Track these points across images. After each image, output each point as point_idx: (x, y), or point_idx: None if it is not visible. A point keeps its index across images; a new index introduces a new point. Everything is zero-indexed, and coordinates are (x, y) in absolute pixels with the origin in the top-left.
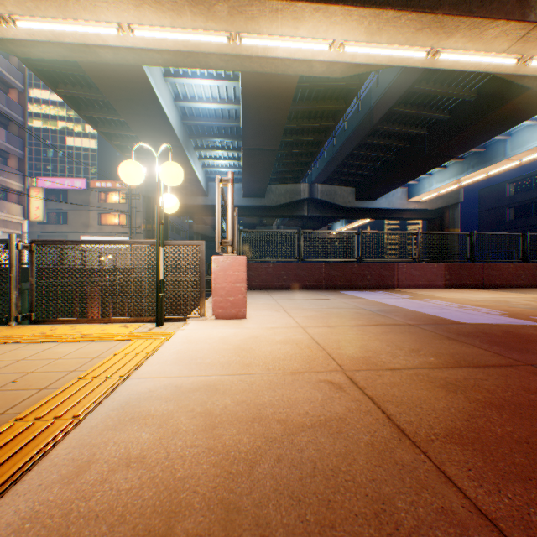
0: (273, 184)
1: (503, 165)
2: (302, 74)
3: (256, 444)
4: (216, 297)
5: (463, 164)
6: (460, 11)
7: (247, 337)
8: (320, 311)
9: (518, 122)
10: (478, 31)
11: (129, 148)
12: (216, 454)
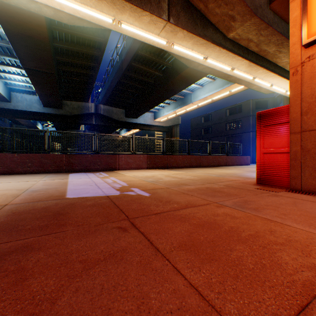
0: (69, 100)
1: (191, 106)
2: (35, 11)
3: None
4: None
5: (176, 104)
6: None
7: None
8: None
9: (190, 84)
10: (138, 15)
11: None
12: None
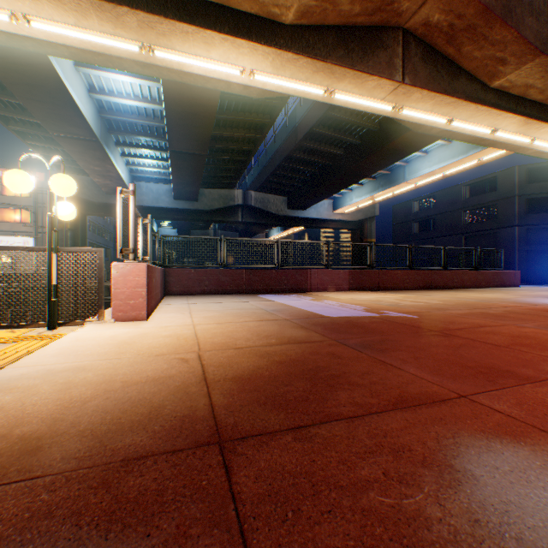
0: (207, 188)
1: (403, 187)
2: (222, 90)
3: (96, 393)
4: (116, 301)
5: (375, 183)
6: (345, 63)
7: (136, 334)
8: (222, 312)
9: (408, 153)
10: (361, 81)
11: (33, 136)
12: (63, 400)
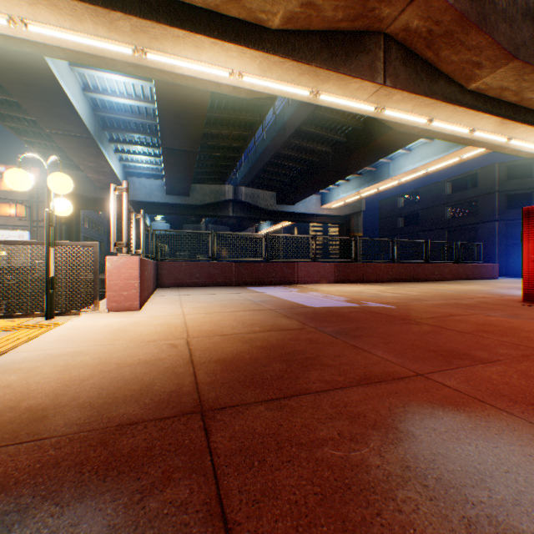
0: (199, 183)
1: (388, 183)
2: (212, 90)
3: (93, 373)
4: (110, 292)
5: (361, 180)
6: (329, 66)
7: (130, 323)
8: (211, 303)
9: (392, 151)
10: (344, 83)
11: (29, 132)
12: (63, 379)
